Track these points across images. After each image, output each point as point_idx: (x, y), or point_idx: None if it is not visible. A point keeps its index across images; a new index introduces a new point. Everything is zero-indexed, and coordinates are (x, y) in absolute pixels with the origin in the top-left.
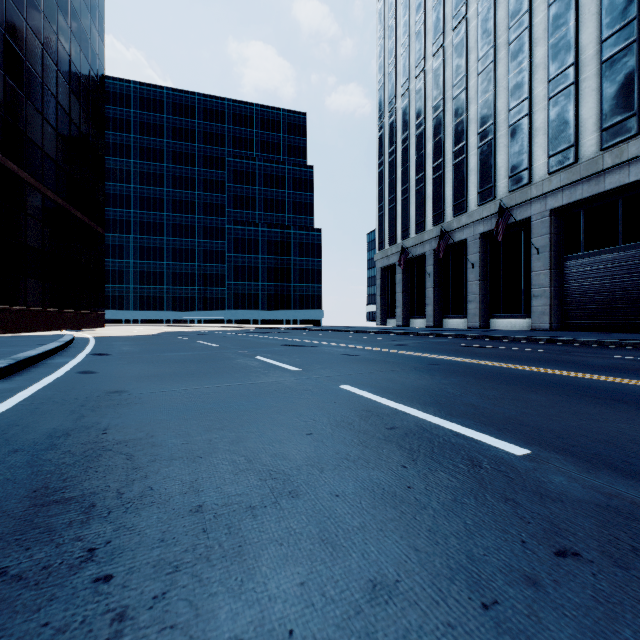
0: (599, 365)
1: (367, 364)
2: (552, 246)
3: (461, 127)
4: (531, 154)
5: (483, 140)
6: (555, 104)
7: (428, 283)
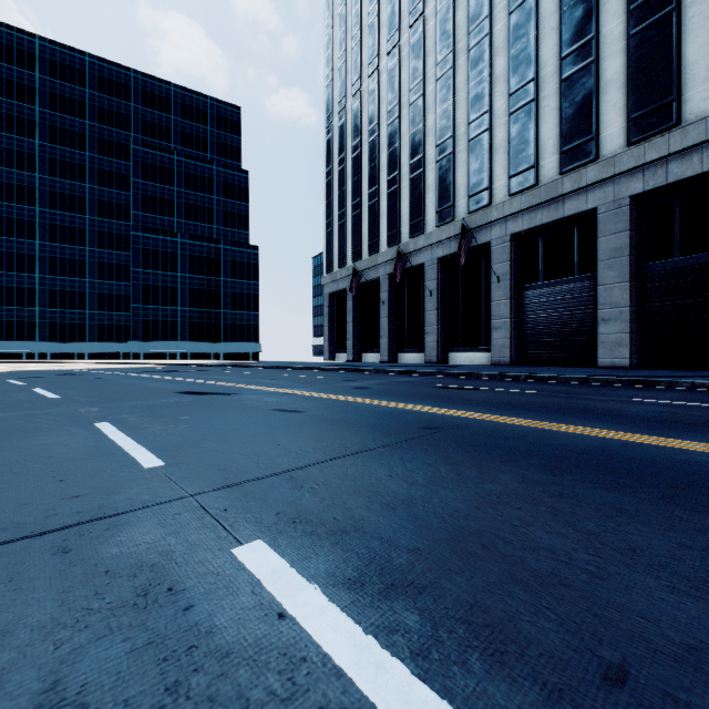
0: (651, 417)
1: (316, 434)
2: (512, 274)
3: (418, 137)
4: (491, 173)
5: (442, 154)
6: (516, 121)
7: (382, 312)
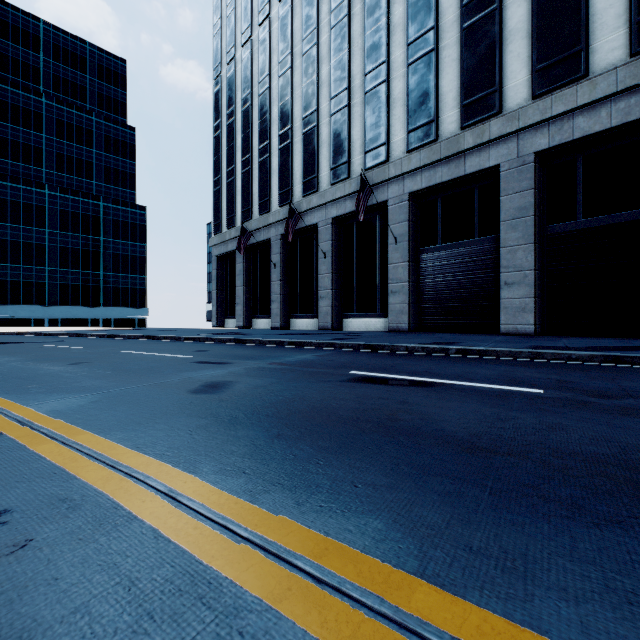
0: None
1: None
2: (411, 235)
3: (312, 89)
4: (389, 128)
5: (337, 107)
6: (415, 71)
7: (274, 275)
